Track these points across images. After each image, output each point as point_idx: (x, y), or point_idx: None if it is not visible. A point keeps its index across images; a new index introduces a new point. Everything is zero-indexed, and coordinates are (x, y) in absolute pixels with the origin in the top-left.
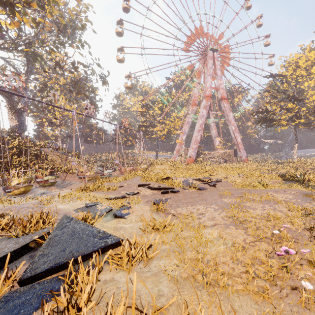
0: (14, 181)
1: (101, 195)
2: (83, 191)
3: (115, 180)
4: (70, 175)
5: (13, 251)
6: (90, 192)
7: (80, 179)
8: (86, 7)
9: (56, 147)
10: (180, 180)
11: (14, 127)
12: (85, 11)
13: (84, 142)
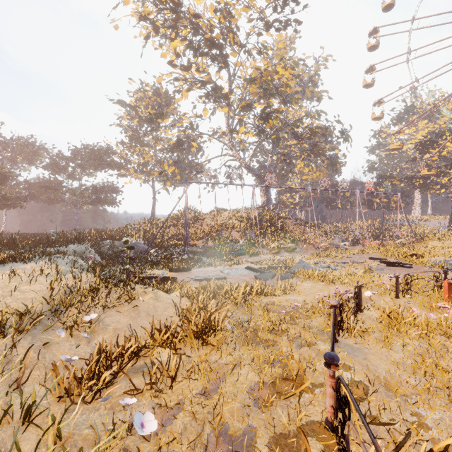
0: (272, 245)
1: (327, 260)
2: (315, 257)
3: (348, 253)
4: (307, 246)
5: (283, 266)
6: (320, 258)
7: (316, 249)
8: (324, 60)
9: (295, 218)
10: (434, 260)
11: (263, 202)
12: (323, 65)
13: (319, 215)
